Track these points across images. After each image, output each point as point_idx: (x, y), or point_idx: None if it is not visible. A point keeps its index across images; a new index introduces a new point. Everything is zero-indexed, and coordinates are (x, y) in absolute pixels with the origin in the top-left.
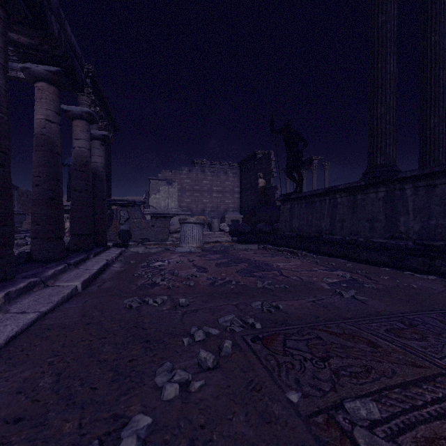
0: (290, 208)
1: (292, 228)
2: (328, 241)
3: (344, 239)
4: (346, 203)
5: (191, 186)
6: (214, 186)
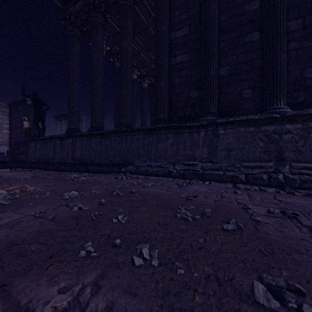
0: (35, 145)
1: (36, 157)
2: (52, 163)
3: (58, 161)
4: (60, 144)
5: None
6: None
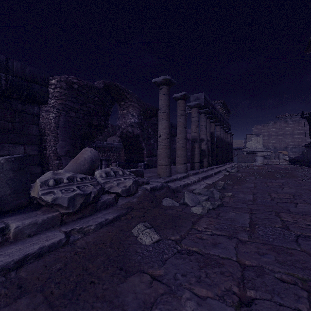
0: (307, 150)
1: (307, 158)
2: None
3: None
4: None
5: (275, 132)
6: (295, 130)
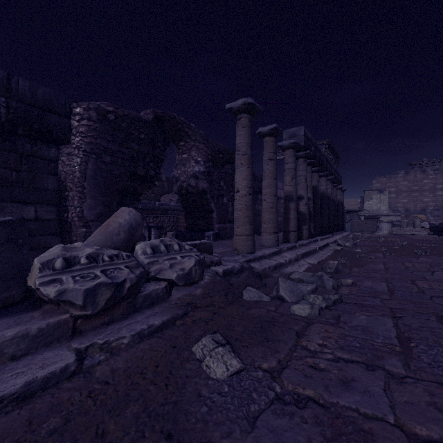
0: None
1: None
2: None
3: None
4: None
5: (407, 187)
6: (438, 184)
